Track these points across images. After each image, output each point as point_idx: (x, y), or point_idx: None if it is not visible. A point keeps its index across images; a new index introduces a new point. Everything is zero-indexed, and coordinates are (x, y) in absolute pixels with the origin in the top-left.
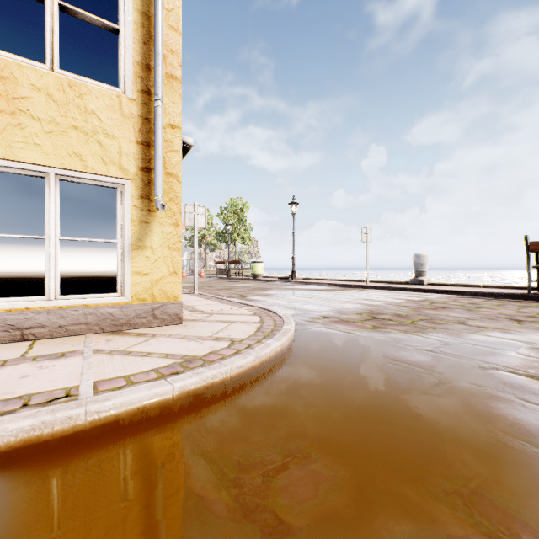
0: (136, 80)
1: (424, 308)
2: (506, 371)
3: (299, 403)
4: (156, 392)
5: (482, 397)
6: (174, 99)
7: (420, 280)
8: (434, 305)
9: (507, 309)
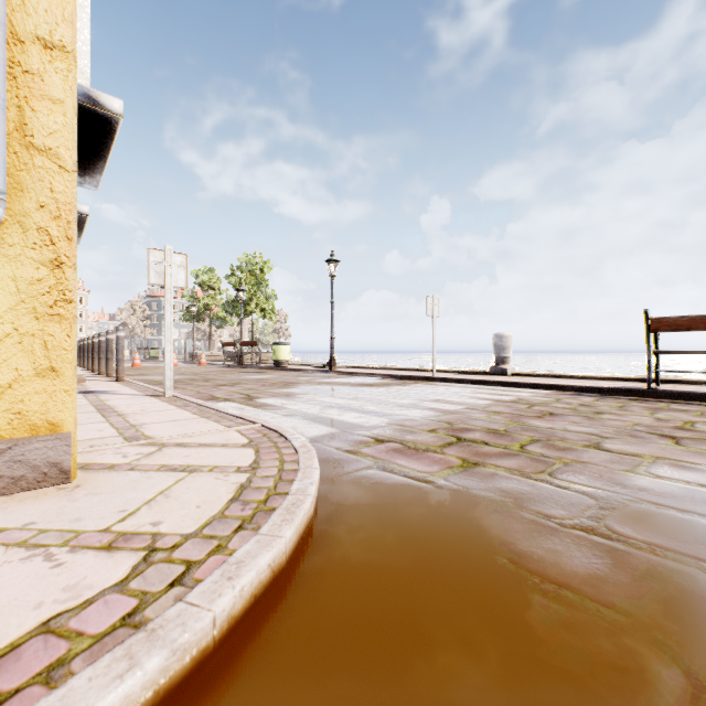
0: None
1: (526, 416)
2: None
3: None
4: None
5: None
6: None
7: (503, 370)
8: (536, 409)
9: (638, 415)
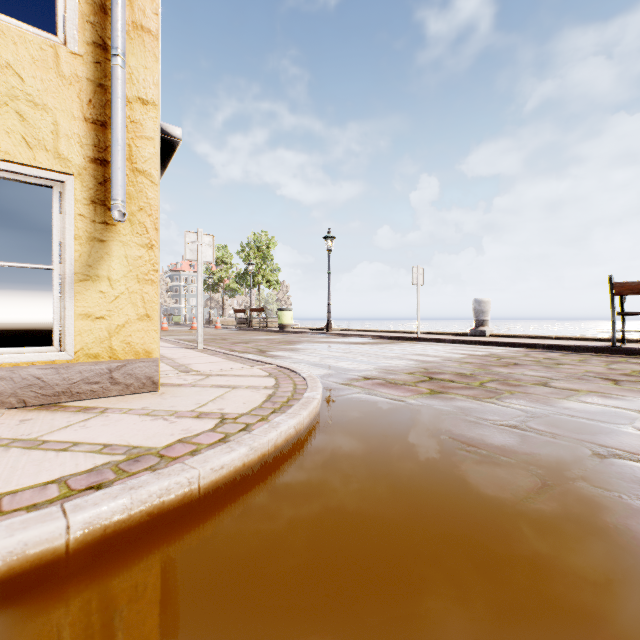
0: (84, 26)
1: (492, 365)
2: (635, 461)
3: (314, 540)
4: (24, 538)
5: (620, 513)
6: (146, 62)
7: (481, 331)
8: (504, 361)
9: (593, 365)
